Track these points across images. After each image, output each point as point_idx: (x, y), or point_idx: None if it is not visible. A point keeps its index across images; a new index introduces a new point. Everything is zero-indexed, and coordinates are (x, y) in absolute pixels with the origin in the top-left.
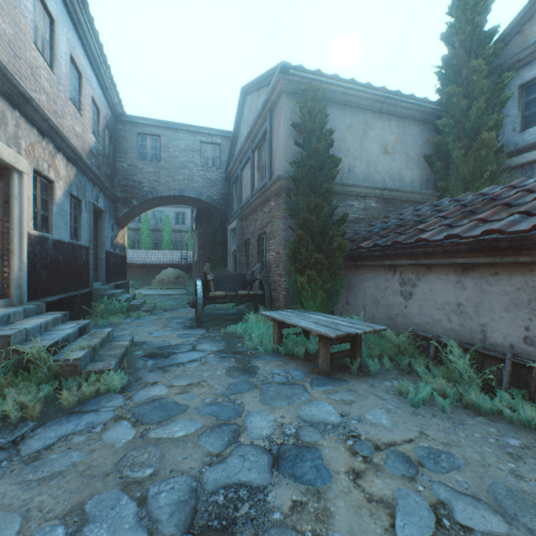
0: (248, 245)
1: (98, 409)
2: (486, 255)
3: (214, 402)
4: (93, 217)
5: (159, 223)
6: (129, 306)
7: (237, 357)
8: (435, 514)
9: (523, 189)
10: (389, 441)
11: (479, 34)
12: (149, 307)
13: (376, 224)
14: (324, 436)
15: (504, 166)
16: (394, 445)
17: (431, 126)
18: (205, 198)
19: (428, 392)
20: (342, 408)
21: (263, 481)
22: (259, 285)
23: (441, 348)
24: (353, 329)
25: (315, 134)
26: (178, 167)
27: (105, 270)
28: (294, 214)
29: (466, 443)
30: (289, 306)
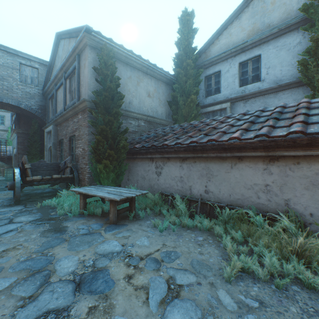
0: (62, 143)
1: None
2: (191, 153)
3: (29, 258)
4: None
5: None
6: None
7: (51, 222)
8: (168, 284)
9: (205, 124)
10: (148, 253)
11: (190, 48)
12: None
13: (144, 135)
14: (112, 261)
15: (199, 112)
16: (150, 255)
17: (171, 87)
18: (24, 106)
19: (167, 223)
20: (124, 241)
21: (68, 303)
22: (70, 170)
23: (174, 199)
24: (130, 194)
25: (109, 77)
26: None
27: None
28: (95, 125)
29: (182, 244)
30: (92, 184)
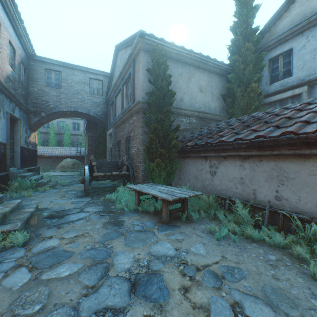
0: (120, 144)
1: (2, 261)
2: (256, 150)
3: (93, 247)
4: (10, 123)
5: (62, 129)
6: (37, 184)
7: (111, 215)
8: (234, 311)
9: (274, 114)
10: (204, 264)
11: (250, 29)
12: (52, 184)
13: (196, 132)
14: (165, 265)
15: (262, 102)
16: (207, 267)
17: (225, 78)
18: (92, 113)
19: (226, 231)
20: (177, 244)
21: (124, 304)
22: (126, 168)
23: (232, 204)
24: (183, 195)
25: (160, 76)
26: (74, 93)
27: (20, 160)
28: (148, 125)
29: (247, 260)
30: (145, 181)
